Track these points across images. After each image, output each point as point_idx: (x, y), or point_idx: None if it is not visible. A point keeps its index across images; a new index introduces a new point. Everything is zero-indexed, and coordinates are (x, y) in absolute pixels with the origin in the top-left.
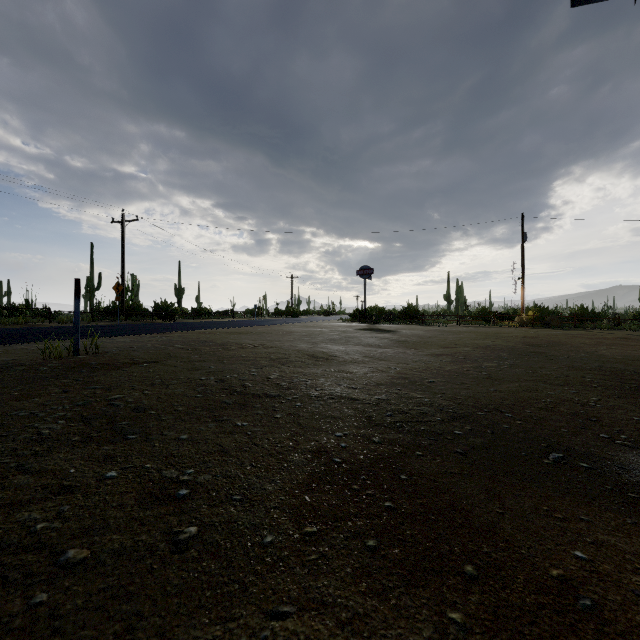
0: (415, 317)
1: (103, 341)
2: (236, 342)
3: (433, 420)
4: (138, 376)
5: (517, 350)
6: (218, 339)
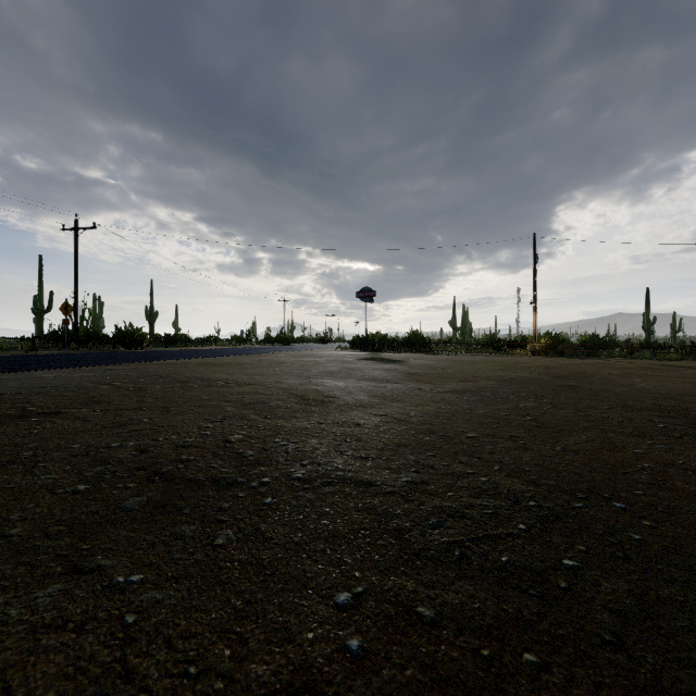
0: (421, 345)
1: (13, 377)
2: (203, 377)
3: (514, 532)
4: (0, 443)
5: (547, 383)
6: (182, 373)
